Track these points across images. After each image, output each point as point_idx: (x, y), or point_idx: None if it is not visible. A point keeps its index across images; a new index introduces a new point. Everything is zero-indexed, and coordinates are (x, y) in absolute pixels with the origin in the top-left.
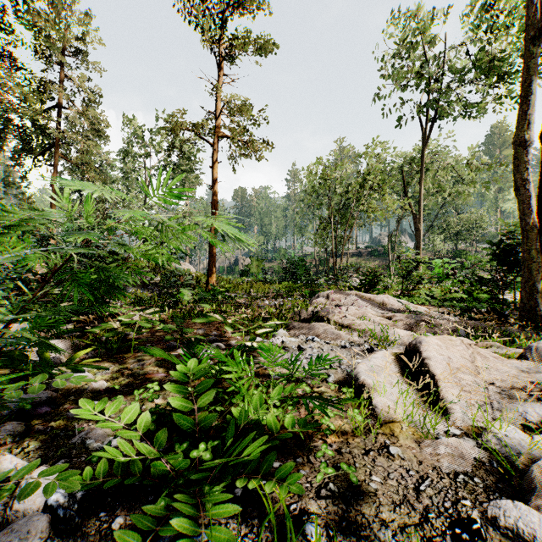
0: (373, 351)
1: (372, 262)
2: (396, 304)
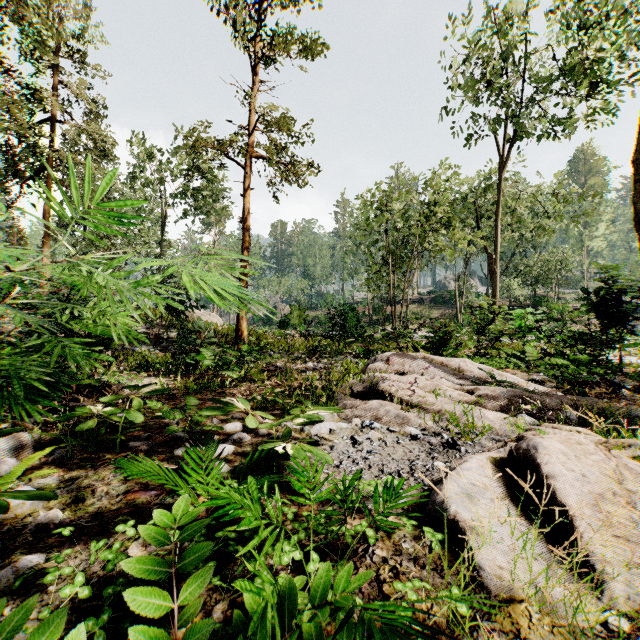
0: (456, 445)
1: (436, 311)
2: (476, 370)
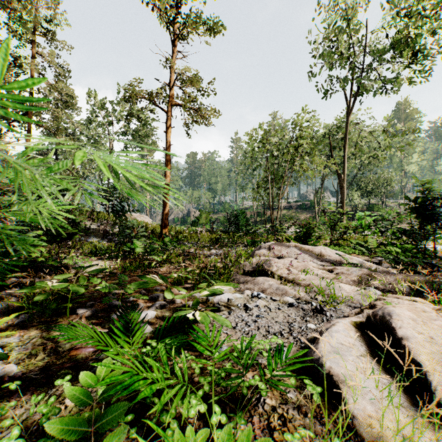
0: (323, 311)
1: (300, 214)
2: (333, 255)
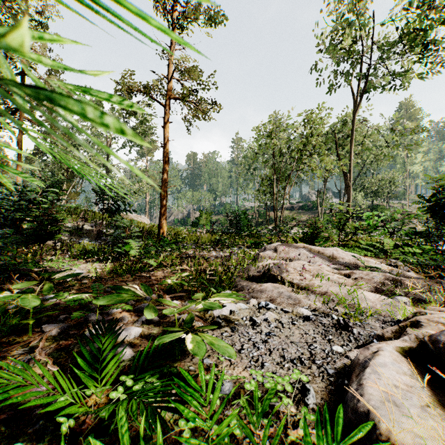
0: (348, 327)
1: (303, 215)
2: (347, 257)
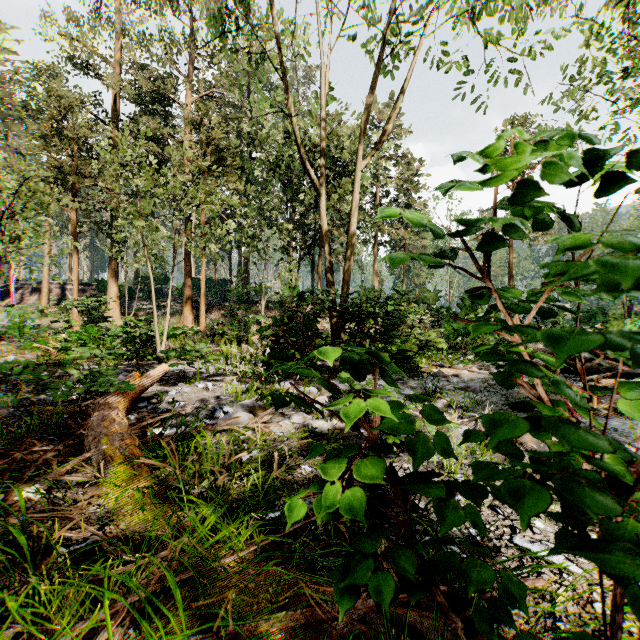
0: None
1: None
2: None
